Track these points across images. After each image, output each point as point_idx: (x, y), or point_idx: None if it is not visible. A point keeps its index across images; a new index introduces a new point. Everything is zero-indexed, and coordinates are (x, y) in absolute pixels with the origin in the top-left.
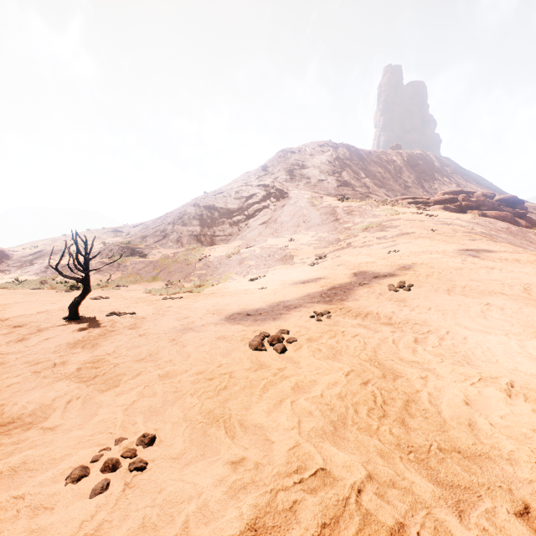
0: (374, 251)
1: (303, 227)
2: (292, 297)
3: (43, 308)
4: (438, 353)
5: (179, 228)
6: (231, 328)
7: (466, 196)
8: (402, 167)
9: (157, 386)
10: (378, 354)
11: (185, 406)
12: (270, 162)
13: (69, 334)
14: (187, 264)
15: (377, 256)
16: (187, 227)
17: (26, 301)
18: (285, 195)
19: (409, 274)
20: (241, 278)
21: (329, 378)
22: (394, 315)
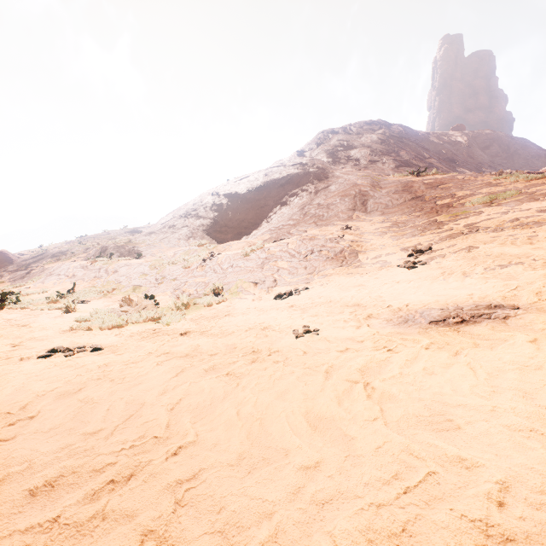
0: None
1: (361, 211)
2: None
3: None
4: None
5: (192, 221)
6: None
7: None
8: (470, 149)
9: None
10: None
11: None
12: (307, 145)
13: None
14: (184, 266)
15: None
16: (201, 220)
17: None
18: (329, 174)
19: None
20: (262, 291)
21: None
22: None
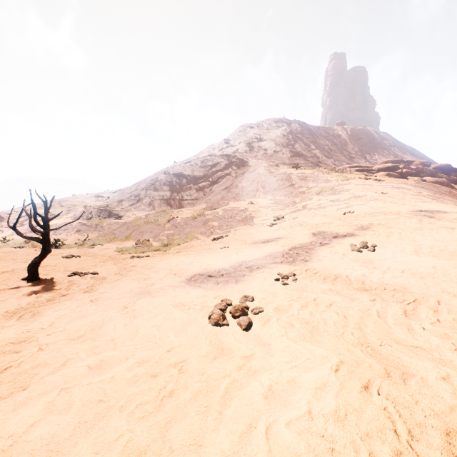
0: (330, 212)
1: (261, 191)
2: (254, 257)
3: (11, 267)
4: (442, 333)
5: (151, 193)
6: (190, 293)
7: (406, 164)
8: (346, 141)
9: (76, 391)
10: (366, 334)
11: (104, 438)
12: (231, 135)
13: (16, 299)
14: (157, 224)
15: (333, 217)
16: (158, 192)
17: (1, 259)
18: (245, 164)
19: (369, 234)
20: (205, 237)
21: (314, 379)
22: (365, 278)
